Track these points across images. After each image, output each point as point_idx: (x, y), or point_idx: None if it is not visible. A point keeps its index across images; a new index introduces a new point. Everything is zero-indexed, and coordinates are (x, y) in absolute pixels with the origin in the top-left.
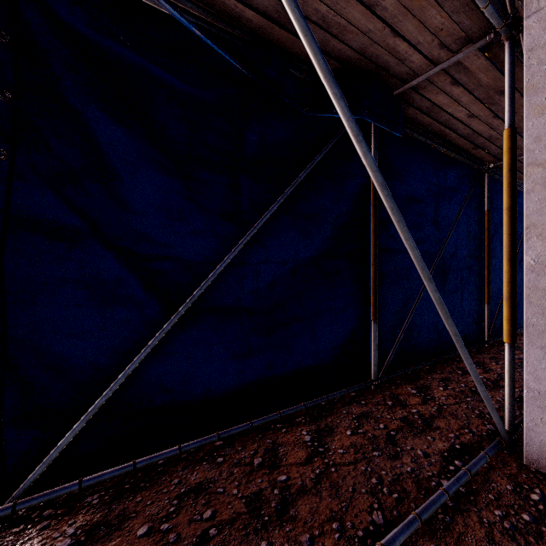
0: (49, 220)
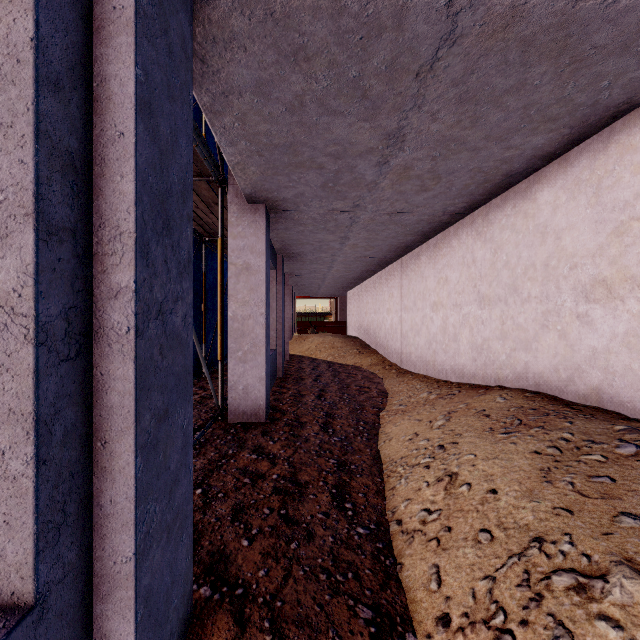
0: None
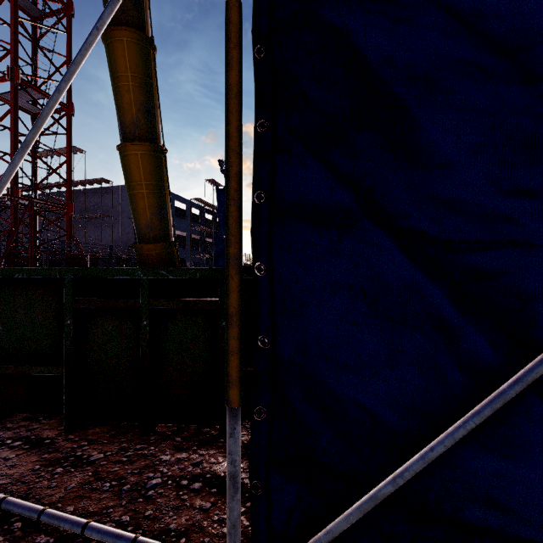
0: (316, 200)
